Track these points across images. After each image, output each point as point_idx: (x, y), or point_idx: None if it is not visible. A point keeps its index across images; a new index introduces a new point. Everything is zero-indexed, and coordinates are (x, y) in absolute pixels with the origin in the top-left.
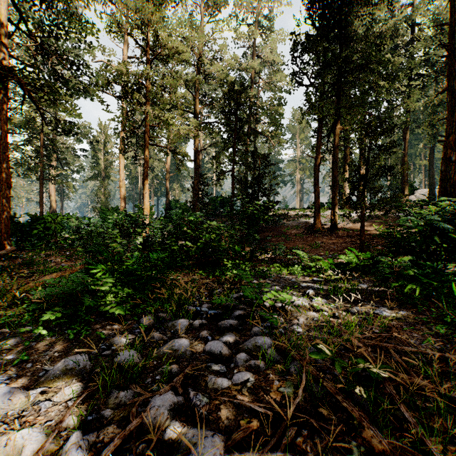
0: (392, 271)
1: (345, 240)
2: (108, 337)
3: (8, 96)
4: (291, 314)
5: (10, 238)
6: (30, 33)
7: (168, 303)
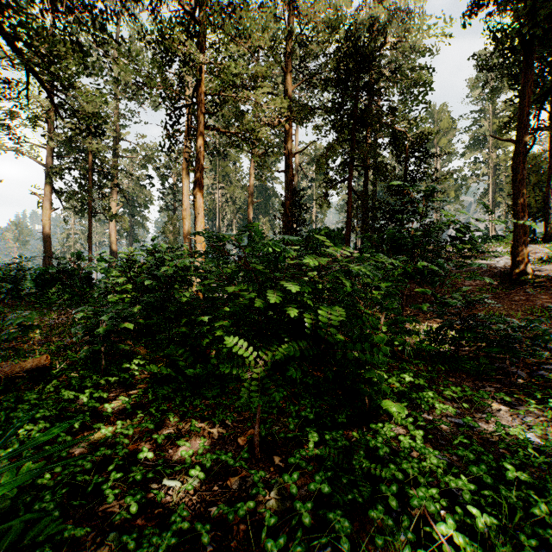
0: None
1: None
2: None
3: None
4: None
5: None
6: None
7: None
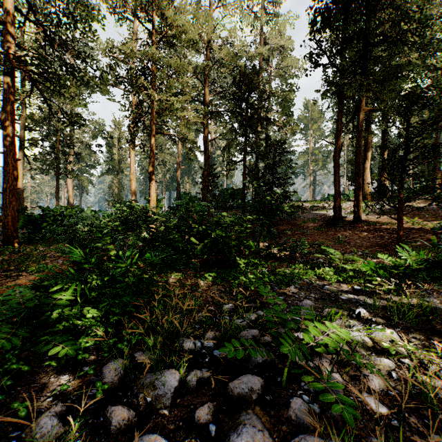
0: None
1: (374, 234)
2: (37, 409)
3: (15, 86)
4: (348, 361)
5: (17, 231)
6: (39, 23)
7: (153, 334)
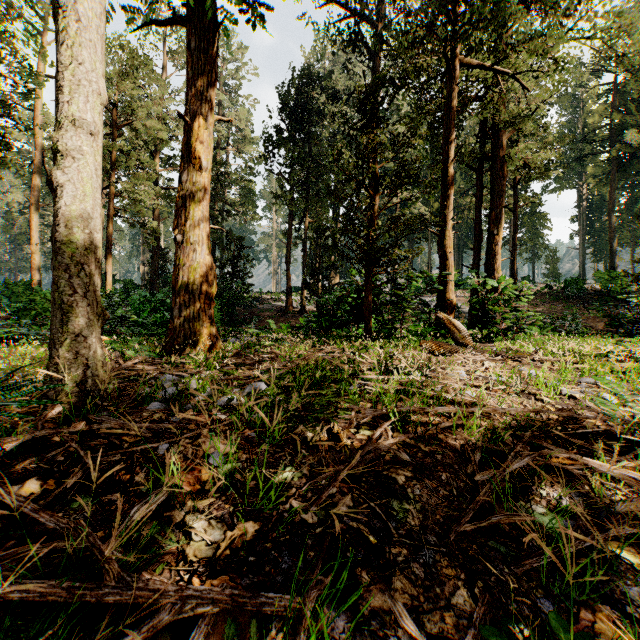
0: (309, 320)
1: None
2: None
3: None
4: None
5: None
6: None
7: None
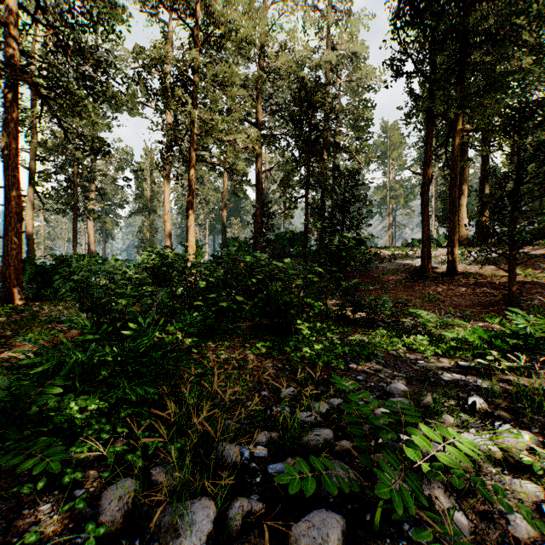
0: None
1: (475, 290)
2: None
3: (19, 104)
4: (470, 484)
5: (21, 285)
6: (49, 25)
7: (179, 438)
